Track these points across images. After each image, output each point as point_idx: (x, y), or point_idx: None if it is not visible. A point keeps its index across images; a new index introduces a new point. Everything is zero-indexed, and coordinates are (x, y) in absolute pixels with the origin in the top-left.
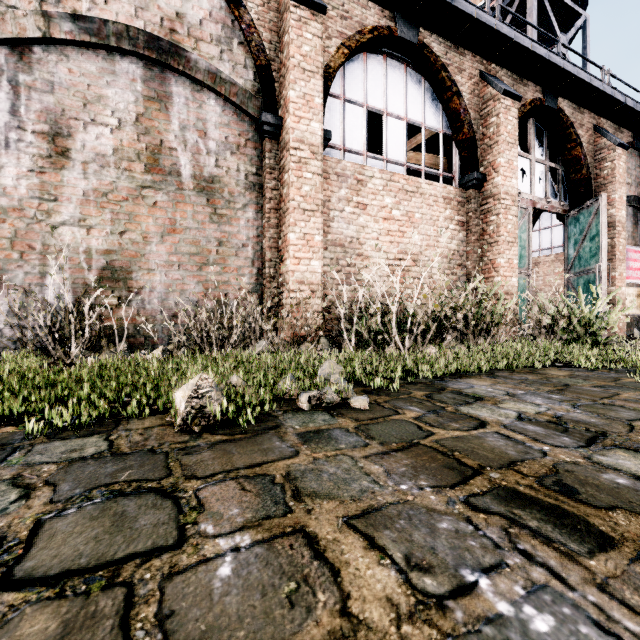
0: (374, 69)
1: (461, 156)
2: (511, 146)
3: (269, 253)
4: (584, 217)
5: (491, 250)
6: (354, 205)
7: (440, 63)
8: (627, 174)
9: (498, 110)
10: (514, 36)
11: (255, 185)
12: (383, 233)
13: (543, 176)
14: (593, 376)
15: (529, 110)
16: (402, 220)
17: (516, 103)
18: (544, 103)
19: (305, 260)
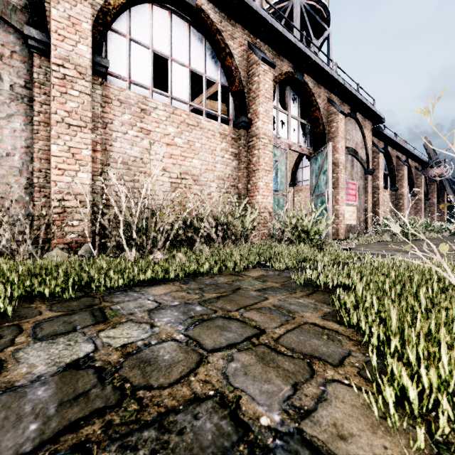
0: (160, 20)
1: (235, 104)
2: (268, 100)
3: (38, 164)
4: (320, 158)
5: (255, 175)
6: (138, 130)
7: (215, 27)
8: (347, 133)
9: (259, 72)
10: (270, 19)
11: (24, 97)
12: (166, 156)
13: (296, 128)
14: (276, 276)
15: (285, 79)
16: (184, 147)
17: (272, 69)
18: (295, 76)
19: (70, 171)
